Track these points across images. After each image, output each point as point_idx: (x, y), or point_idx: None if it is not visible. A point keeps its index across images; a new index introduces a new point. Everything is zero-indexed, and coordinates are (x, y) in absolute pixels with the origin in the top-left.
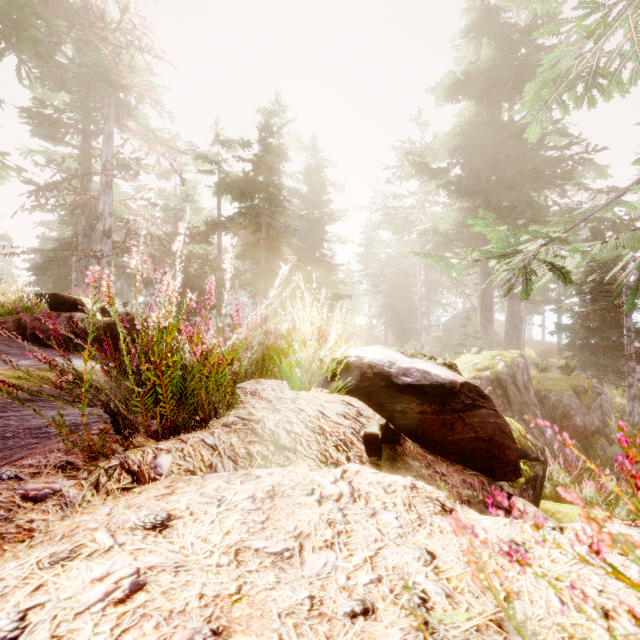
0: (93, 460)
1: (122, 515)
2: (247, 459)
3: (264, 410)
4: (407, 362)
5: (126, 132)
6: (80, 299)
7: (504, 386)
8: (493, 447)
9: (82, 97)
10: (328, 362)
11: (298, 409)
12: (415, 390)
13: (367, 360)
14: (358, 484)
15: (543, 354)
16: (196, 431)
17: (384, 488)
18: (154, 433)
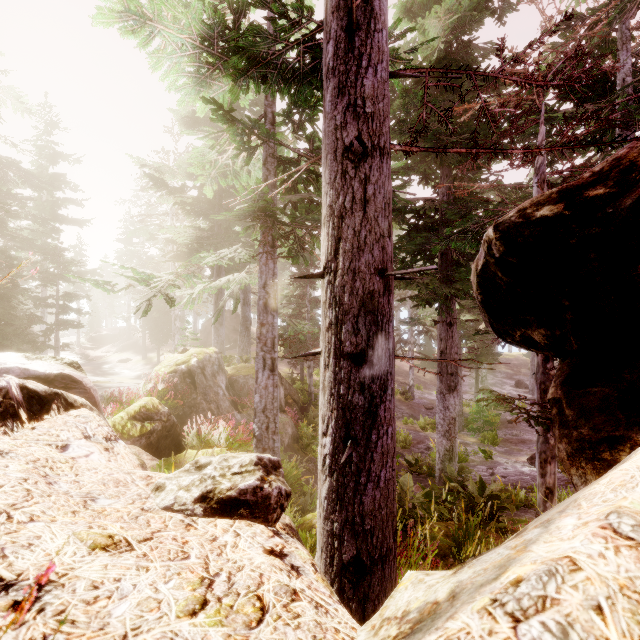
0: None
1: None
2: None
3: None
4: (18, 363)
5: None
6: None
7: (193, 376)
8: None
9: None
10: None
11: None
12: None
13: None
14: None
15: None
16: None
17: None
18: None
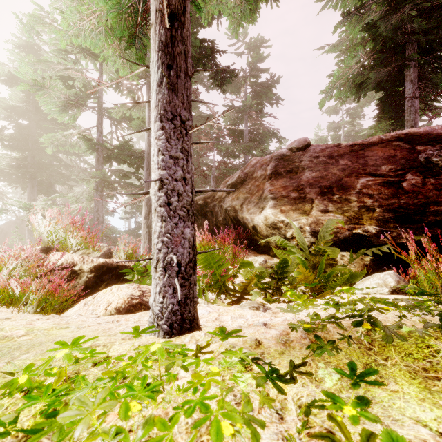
0: None
1: None
2: None
3: None
4: None
5: None
6: None
7: None
8: None
9: None
10: None
11: None
12: None
13: None
14: None
15: None
16: None
17: None
18: None
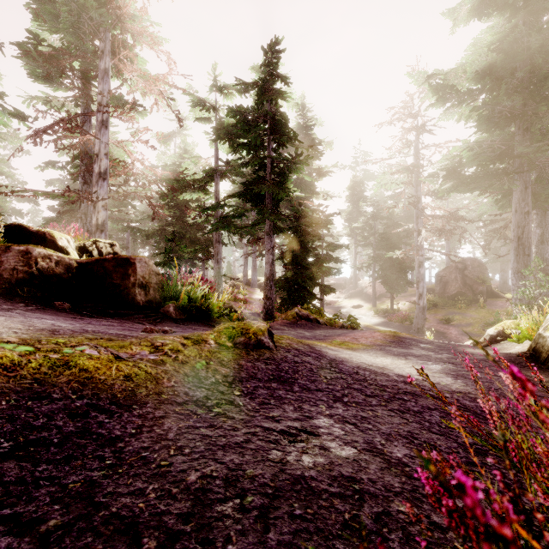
0: None
1: None
2: None
3: None
4: None
5: (122, 68)
6: (50, 232)
7: None
8: None
9: None
10: None
11: None
12: None
13: None
14: None
15: None
16: None
17: None
18: None
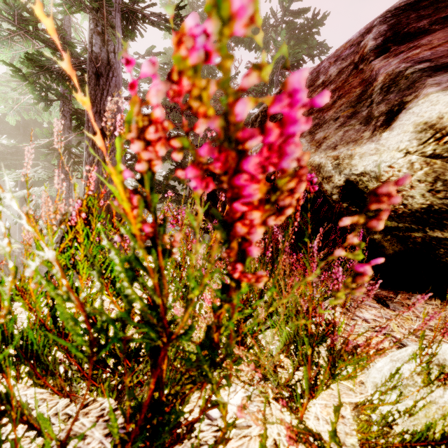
0: None
1: None
2: None
3: None
4: None
5: None
6: None
7: None
8: None
9: None
10: None
11: None
12: None
13: None
14: None
15: None
16: None
17: None
18: None
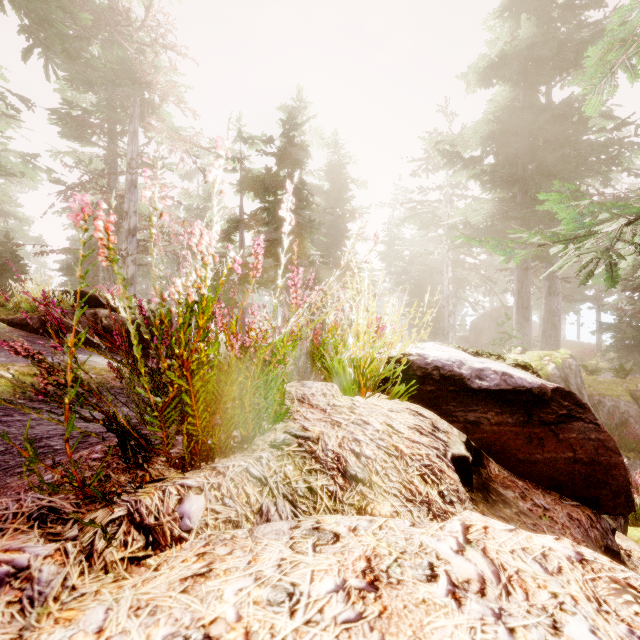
0: (90, 503)
1: (122, 637)
2: (309, 498)
3: (320, 423)
4: (477, 362)
5: (150, 130)
6: (105, 296)
7: None
8: (596, 470)
9: (108, 98)
10: (385, 361)
11: (361, 421)
12: (492, 396)
13: (431, 359)
14: (497, 554)
15: (581, 355)
16: (235, 454)
17: (539, 562)
18: (179, 461)
